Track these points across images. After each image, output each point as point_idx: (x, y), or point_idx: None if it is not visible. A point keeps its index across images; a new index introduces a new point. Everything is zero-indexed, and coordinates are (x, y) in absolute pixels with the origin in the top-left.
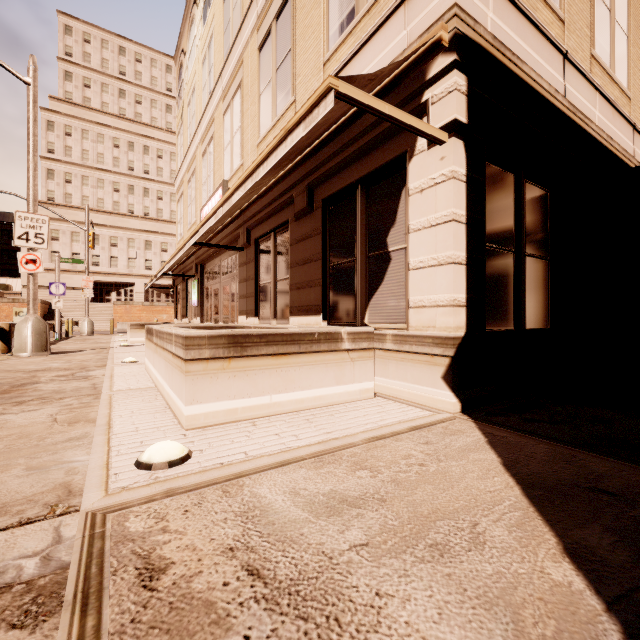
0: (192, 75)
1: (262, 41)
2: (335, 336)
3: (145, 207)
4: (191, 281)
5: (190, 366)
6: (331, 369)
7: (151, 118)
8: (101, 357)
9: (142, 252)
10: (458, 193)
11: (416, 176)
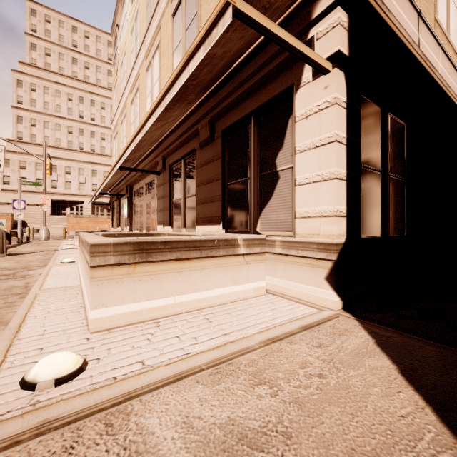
0: (124, 43)
1: (175, 9)
2: (232, 242)
3: (92, 145)
4: (123, 199)
5: (95, 272)
6: (229, 271)
7: (96, 79)
8: (46, 258)
9: (89, 178)
10: (340, 117)
11: (302, 105)
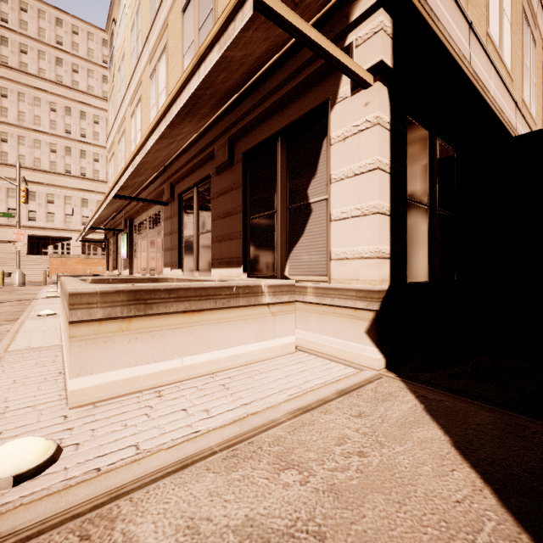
0: (122, 42)
1: (185, 3)
2: (255, 289)
3: (82, 168)
4: (121, 235)
5: (76, 329)
6: (251, 325)
7: (88, 86)
8: (18, 309)
9: (79, 209)
10: (383, 140)
11: (338, 124)
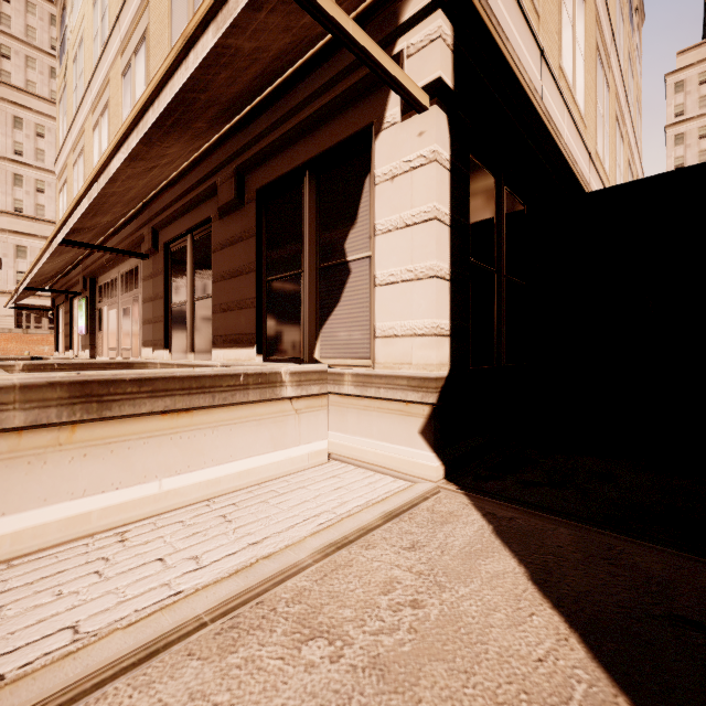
0: (79, 20)
1: None
2: (272, 378)
3: (16, 200)
4: (78, 300)
5: None
6: (265, 428)
7: (26, 81)
8: None
9: (11, 261)
10: (441, 183)
11: (385, 158)
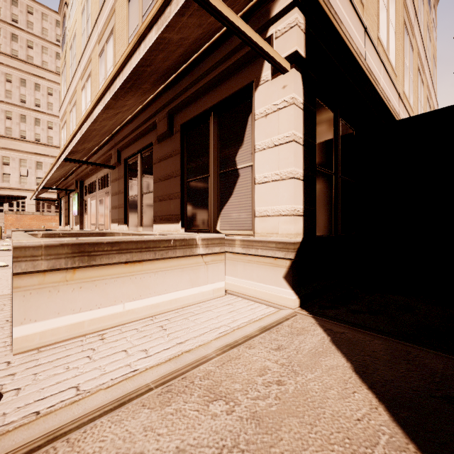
0: (73, 23)
1: None
2: (190, 242)
3: (36, 134)
4: (72, 195)
5: (20, 280)
6: (186, 273)
7: (42, 61)
8: None
9: (33, 171)
10: (297, 118)
11: (261, 103)
